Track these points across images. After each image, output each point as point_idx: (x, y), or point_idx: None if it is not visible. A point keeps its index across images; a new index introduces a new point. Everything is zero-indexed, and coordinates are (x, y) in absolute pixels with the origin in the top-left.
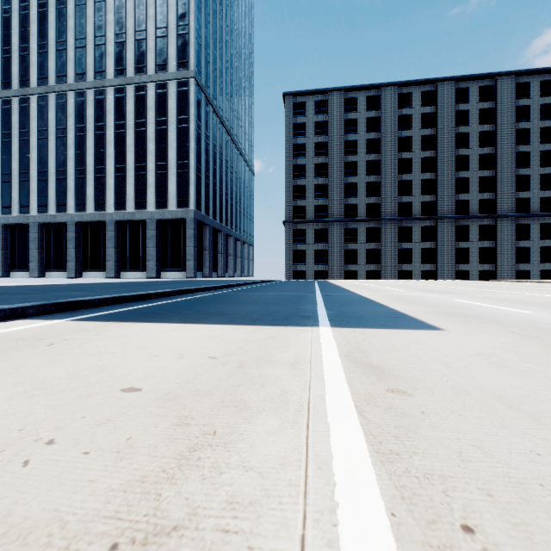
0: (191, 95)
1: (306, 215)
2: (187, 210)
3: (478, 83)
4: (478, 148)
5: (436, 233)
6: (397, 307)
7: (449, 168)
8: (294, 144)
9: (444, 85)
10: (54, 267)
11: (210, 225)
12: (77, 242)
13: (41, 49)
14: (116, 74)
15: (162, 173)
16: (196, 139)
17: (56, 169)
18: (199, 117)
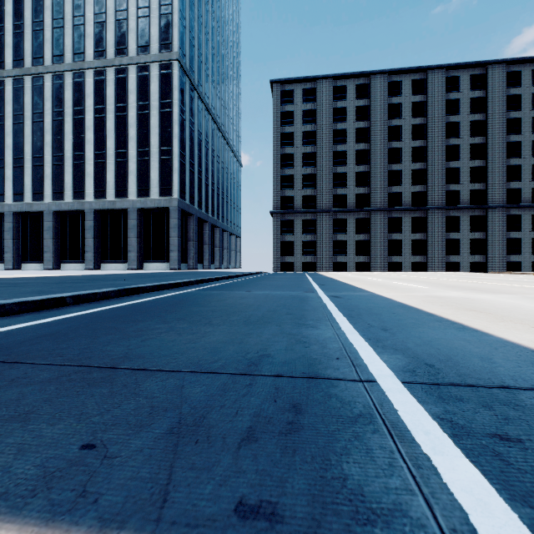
0: (174, 79)
1: (294, 206)
2: (170, 199)
3: (469, 71)
4: (469, 138)
5: (426, 224)
6: (506, 334)
7: (440, 158)
8: (281, 132)
9: (435, 73)
10: (31, 258)
11: (195, 214)
12: (54, 232)
13: (17, 29)
14: (96, 56)
15: (144, 160)
16: (180, 124)
17: (32, 155)
18: (183, 102)
